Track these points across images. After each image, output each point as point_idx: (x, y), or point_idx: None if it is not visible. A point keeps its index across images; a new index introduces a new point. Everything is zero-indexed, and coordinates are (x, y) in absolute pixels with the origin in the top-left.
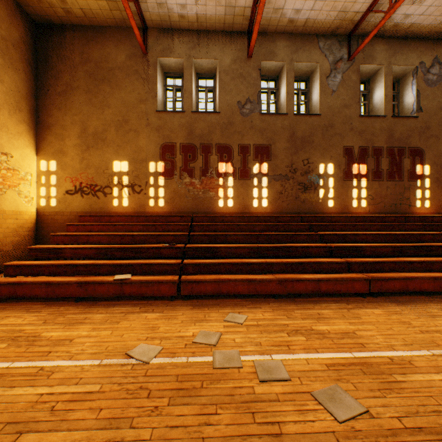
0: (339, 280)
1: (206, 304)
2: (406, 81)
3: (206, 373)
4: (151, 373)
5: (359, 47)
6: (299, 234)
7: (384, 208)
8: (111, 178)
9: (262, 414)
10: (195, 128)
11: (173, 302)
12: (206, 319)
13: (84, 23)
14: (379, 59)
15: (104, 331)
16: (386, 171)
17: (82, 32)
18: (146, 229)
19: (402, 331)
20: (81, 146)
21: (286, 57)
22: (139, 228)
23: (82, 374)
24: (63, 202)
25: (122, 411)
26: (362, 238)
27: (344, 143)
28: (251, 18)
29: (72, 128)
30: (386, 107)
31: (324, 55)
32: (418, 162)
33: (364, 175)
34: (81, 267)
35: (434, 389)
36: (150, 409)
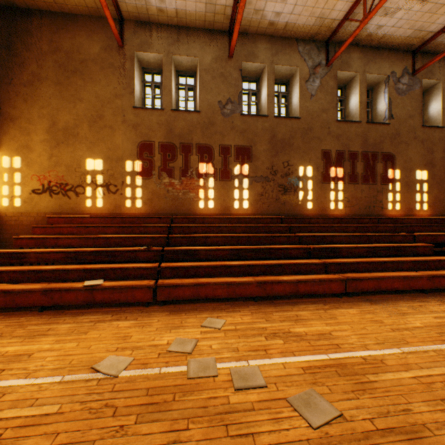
0: (317, 281)
1: (184, 310)
2: (379, 89)
3: (179, 384)
4: (119, 388)
5: (336, 53)
6: (279, 236)
7: (359, 210)
8: (84, 177)
9: (236, 426)
10: (174, 127)
11: (148, 308)
12: (183, 325)
13: (53, 9)
14: (355, 66)
15: (69, 343)
16: (361, 175)
17: (51, 18)
18: (122, 231)
19: (375, 330)
20: (50, 142)
21: (266, 59)
22: (114, 230)
23: (39, 394)
24: (29, 202)
25: (82, 435)
26: (339, 239)
27: (323, 146)
28: (231, 17)
29: (39, 121)
30: (361, 113)
31: (304, 60)
32: (390, 167)
33: (341, 178)
34: (47, 273)
35: (403, 387)
36: (114, 430)
